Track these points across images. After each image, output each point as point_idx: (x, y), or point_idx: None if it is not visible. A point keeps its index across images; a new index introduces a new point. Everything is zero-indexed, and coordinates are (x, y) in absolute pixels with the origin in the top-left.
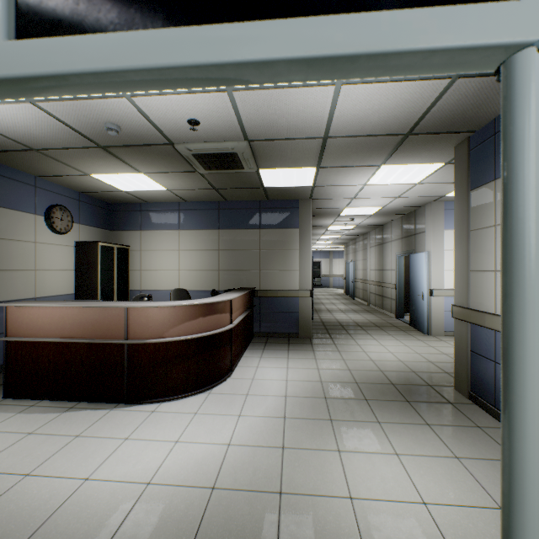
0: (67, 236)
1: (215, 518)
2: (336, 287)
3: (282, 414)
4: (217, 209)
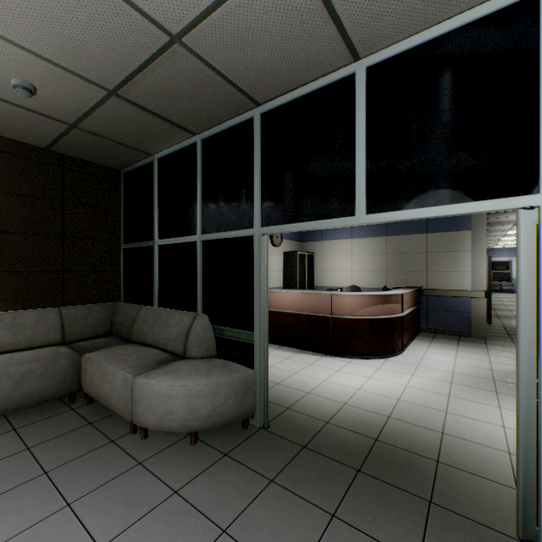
0: (279, 248)
1: (401, 409)
2: None
3: (448, 381)
4: None
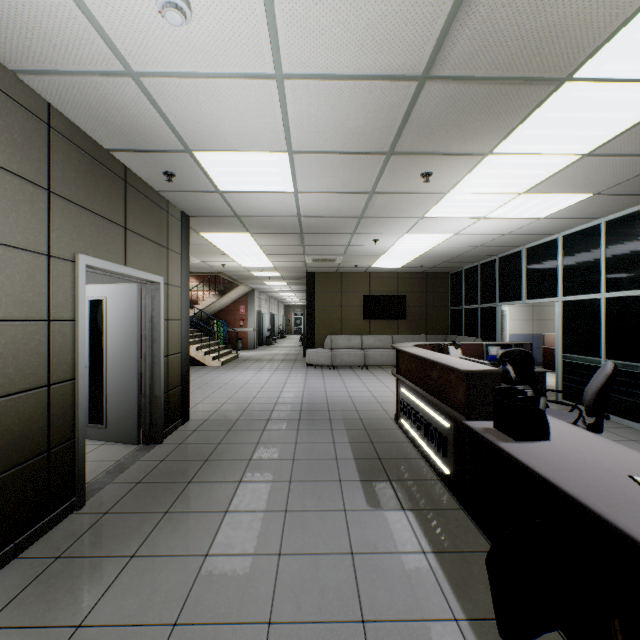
0: None
1: None
2: None
3: None
4: None
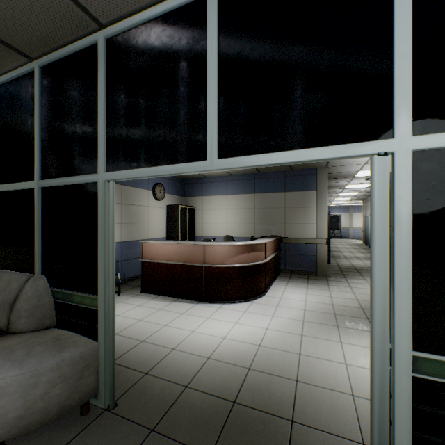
0: (162, 202)
1: (262, 357)
2: (355, 238)
3: (301, 319)
4: (253, 179)
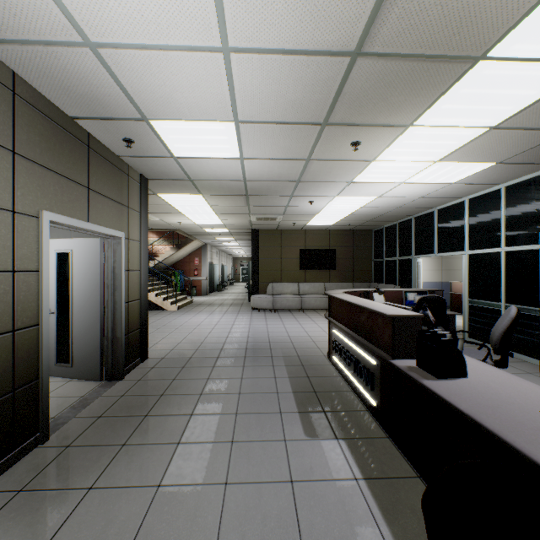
0: None
1: None
2: None
3: None
4: None
